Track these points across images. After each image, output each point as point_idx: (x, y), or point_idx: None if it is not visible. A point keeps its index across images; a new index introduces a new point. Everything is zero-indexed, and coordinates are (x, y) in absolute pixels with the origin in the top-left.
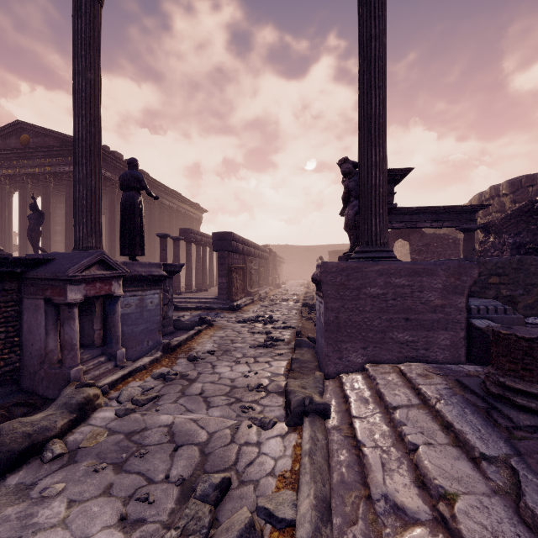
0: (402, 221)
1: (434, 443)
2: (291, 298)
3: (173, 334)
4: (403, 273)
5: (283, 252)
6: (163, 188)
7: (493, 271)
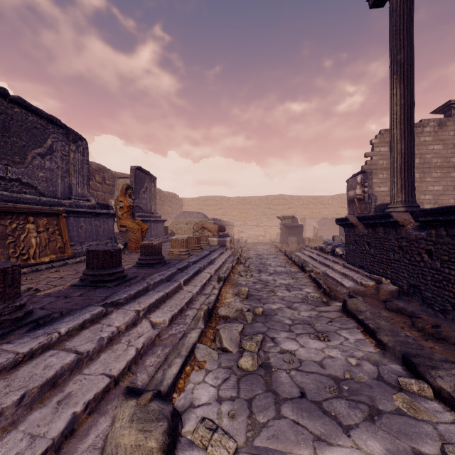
0: None
1: (106, 325)
2: None
3: None
4: None
5: None
6: None
7: None
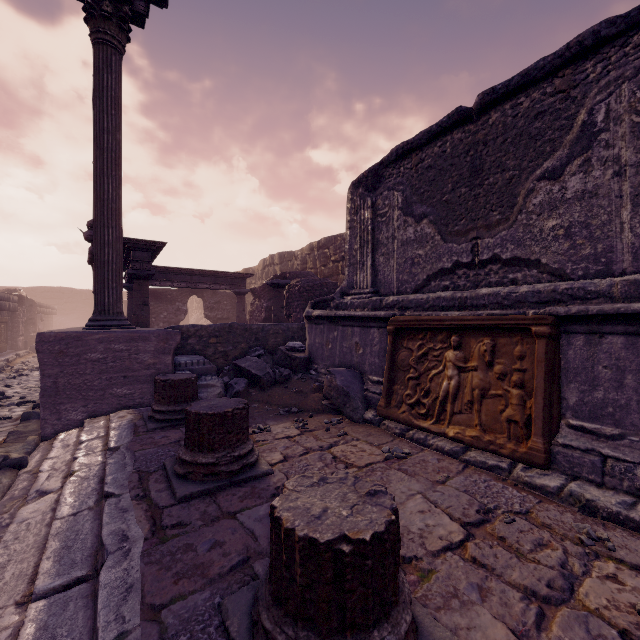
0: (183, 281)
1: (91, 453)
2: None
3: None
4: (122, 340)
5: (55, 298)
6: None
7: (213, 334)
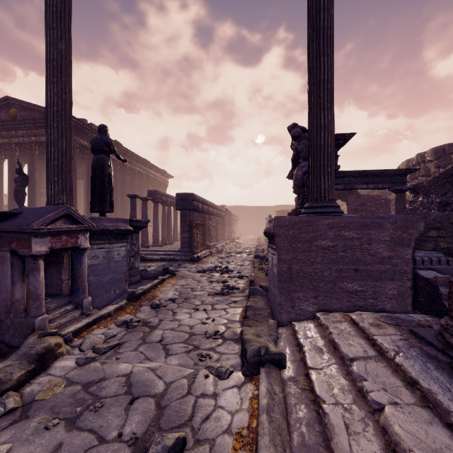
0: (342, 183)
1: (400, 402)
2: (244, 250)
3: (139, 283)
4: (353, 226)
5: (237, 212)
6: (134, 156)
7: (432, 226)
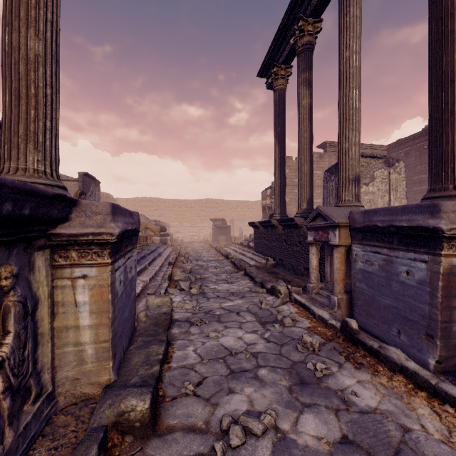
0: None
1: None
2: None
3: None
4: None
5: None
6: None
7: None
